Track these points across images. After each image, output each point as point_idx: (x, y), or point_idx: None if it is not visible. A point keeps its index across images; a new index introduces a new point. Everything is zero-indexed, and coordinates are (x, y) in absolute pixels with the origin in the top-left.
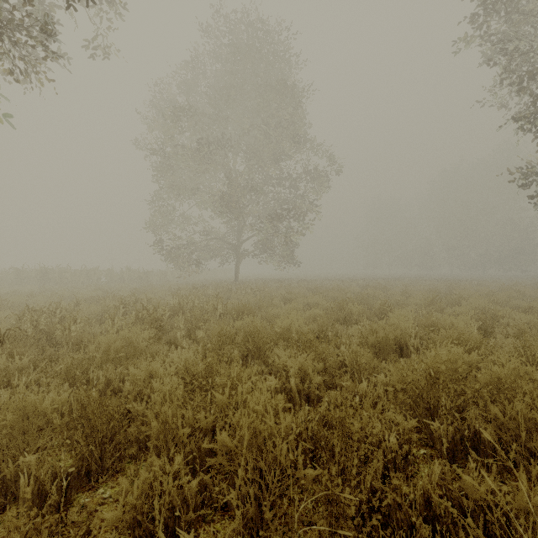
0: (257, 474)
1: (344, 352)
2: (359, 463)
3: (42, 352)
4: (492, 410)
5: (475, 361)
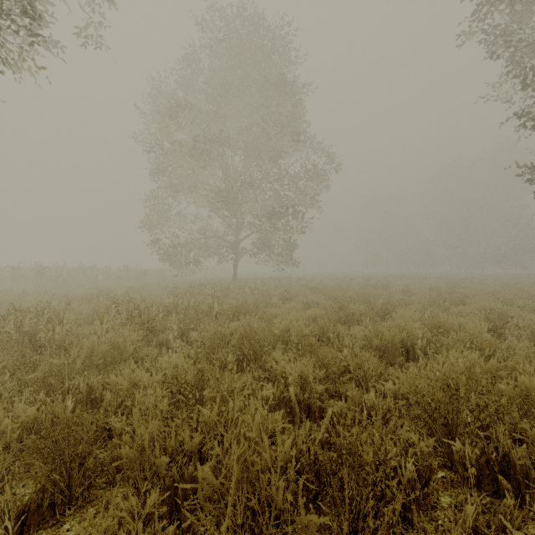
0: (249, 515)
1: (347, 356)
2: (373, 501)
3: (22, 356)
4: (529, 433)
5: (494, 369)
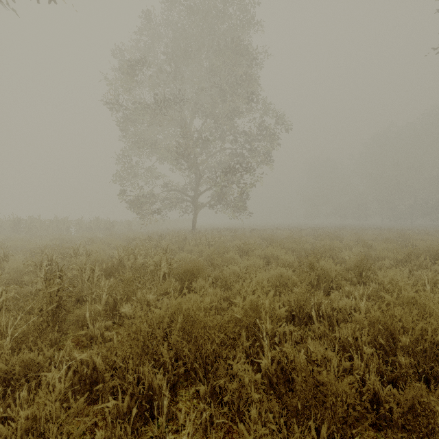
0: None
1: (358, 366)
2: None
3: None
4: None
5: None
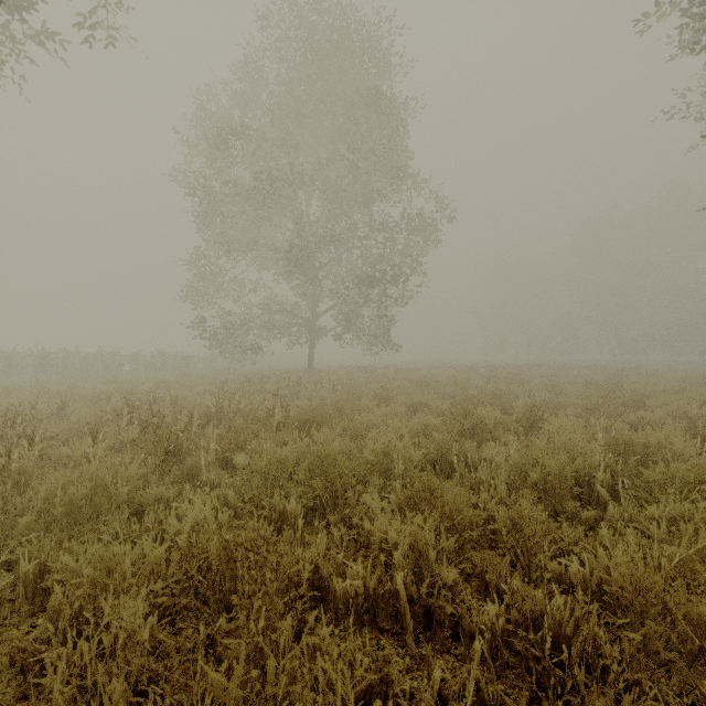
0: None
1: (485, 500)
2: None
3: None
4: None
5: None
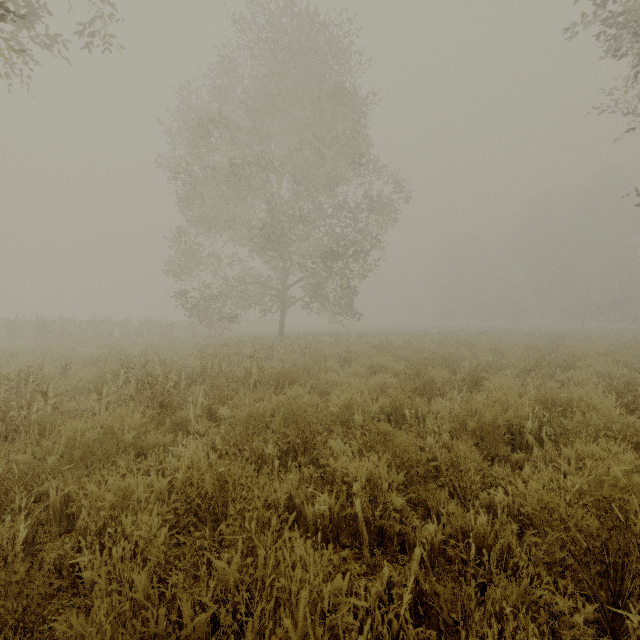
0: None
1: (431, 445)
2: None
3: None
4: None
5: None
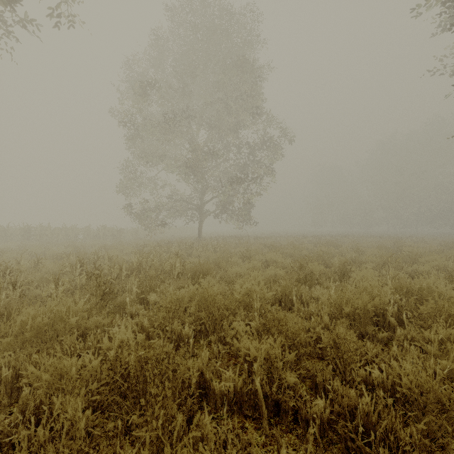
0: None
1: (315, 325)
2: None
3: None
4: None
5: None
